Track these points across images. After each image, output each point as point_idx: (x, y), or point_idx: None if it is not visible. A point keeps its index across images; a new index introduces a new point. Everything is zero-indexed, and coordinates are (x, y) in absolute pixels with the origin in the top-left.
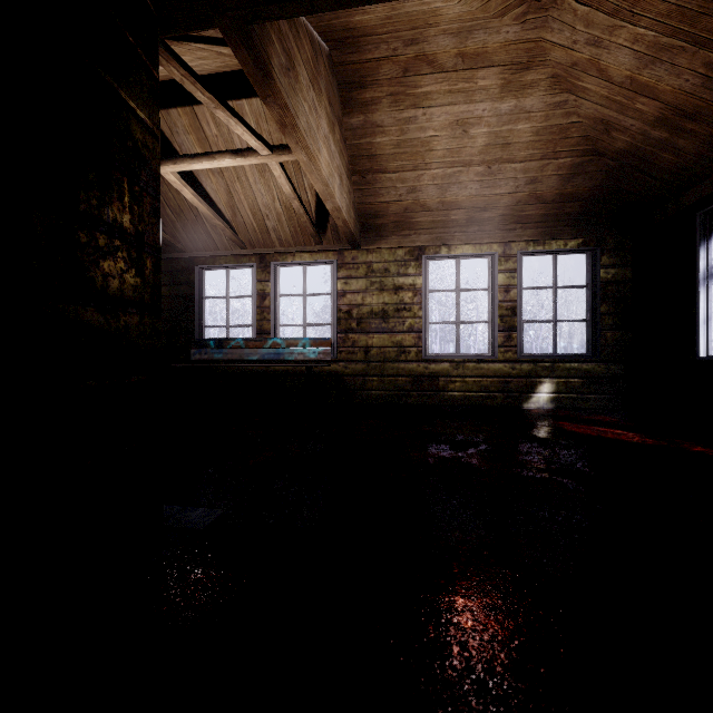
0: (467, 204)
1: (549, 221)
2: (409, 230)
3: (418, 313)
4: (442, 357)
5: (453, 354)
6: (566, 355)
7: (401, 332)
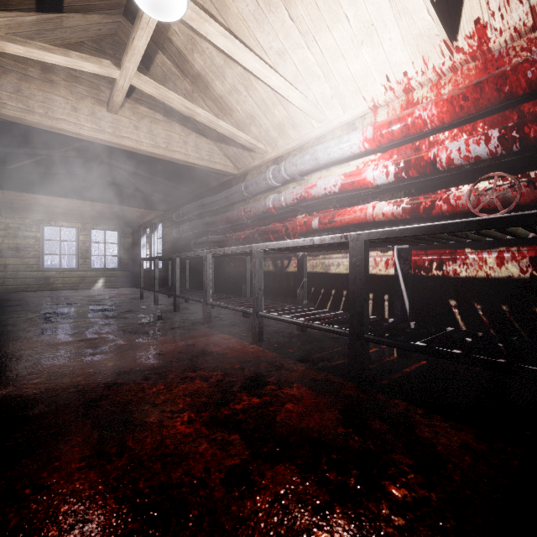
0: (64, 207)
1: (102, 218)
2: (33, 211)
3: (38, 249)
4: (52, 269)
5: (58, 268)
6: (110, 269)
7: (28, 258)
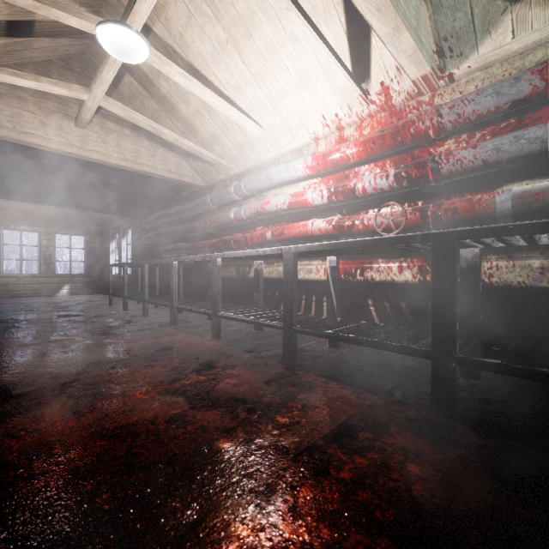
0: (25, 210)
1: (67, 222)
2: None
3: None
4: (11, 275)
5: (19, 274)
6: (76, 275)
7: None
